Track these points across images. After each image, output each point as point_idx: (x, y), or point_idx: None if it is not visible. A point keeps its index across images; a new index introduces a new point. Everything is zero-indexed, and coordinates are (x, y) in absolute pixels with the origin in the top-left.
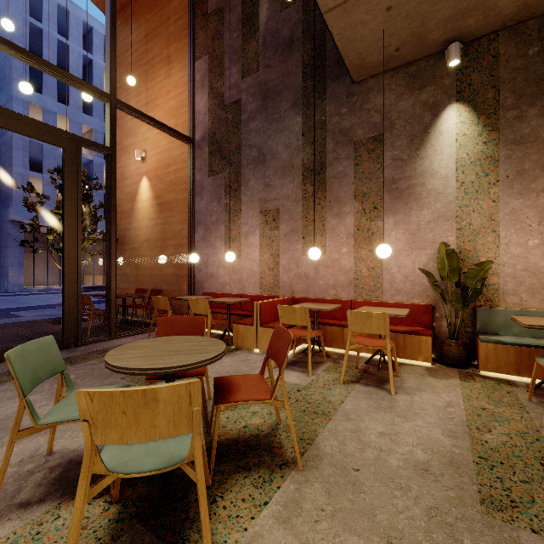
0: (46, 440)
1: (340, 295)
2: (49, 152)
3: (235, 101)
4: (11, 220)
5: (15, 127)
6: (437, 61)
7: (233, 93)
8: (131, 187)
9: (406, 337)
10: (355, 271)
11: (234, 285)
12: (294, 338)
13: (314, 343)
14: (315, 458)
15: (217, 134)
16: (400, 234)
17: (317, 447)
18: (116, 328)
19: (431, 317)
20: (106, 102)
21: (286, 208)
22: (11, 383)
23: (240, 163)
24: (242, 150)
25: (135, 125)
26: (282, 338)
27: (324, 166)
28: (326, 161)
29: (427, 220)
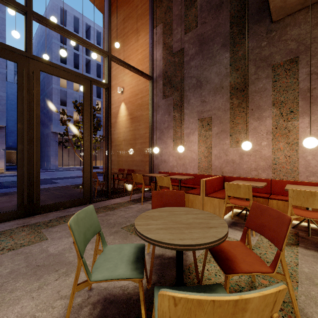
0: (85, 276)
1: (260, 175)
2: (69, 95)
3: (180, 49)
4: (52, 132)
5: (59, 73)
6: None
7: (179, 45)
8: (115, 109)
9: None
10: (274, 158)
11: (179, 167)
12: (232, 206)
13: (247, 210)
14: None
15: (168, 72)
16: (315, 130)
17: (304, 314)
18: (110, 193)
19: None
20: (105, 57)
21: (217, 116)
22: (59, 227)
23: (183, 89)
24: (185, 80)
25: (117, 73)
26: (267, 215)
27: (247, 84)
28: (249, 81)
29: None
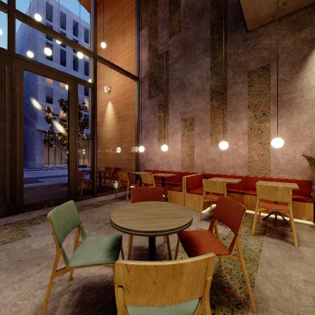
0: None
1: (237, 172)
2: (56, 92)
3: (165, 52)
4: (37, 129)
5: (43, 72)
6: (313, 9)
7: (163, 48)
8: (102, 108)
9: (292, 202)
10: (249, 157)
11: (164, 165)
12: (210, 201)
13: None
14: (262, 301)
15: (153, 73)
16: (284, 131)
17: (259, 290)
18: (96, 190)
19: (309, 189)
20: (91, 57)
21: (199, 117)
22: (42, 224)
23: (168, 90)
24: (170, 82)
25: (104, 72)
26: (229, 206)
27: (225, 88)
28: (227, 85)
29: (306, 121)
